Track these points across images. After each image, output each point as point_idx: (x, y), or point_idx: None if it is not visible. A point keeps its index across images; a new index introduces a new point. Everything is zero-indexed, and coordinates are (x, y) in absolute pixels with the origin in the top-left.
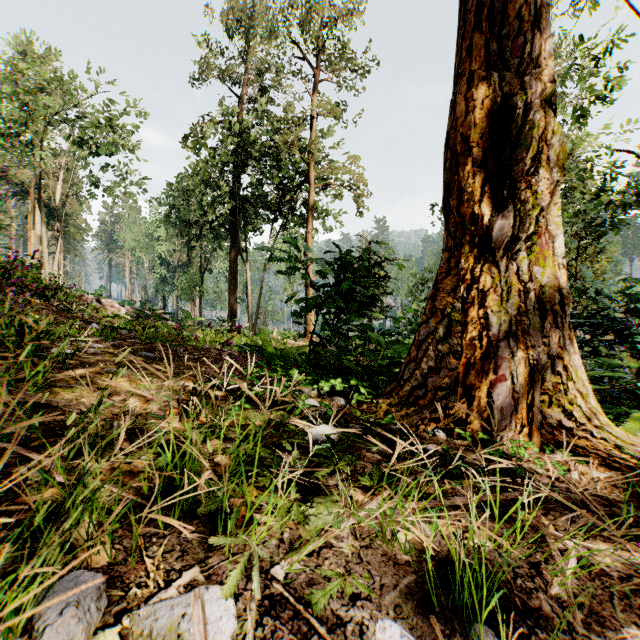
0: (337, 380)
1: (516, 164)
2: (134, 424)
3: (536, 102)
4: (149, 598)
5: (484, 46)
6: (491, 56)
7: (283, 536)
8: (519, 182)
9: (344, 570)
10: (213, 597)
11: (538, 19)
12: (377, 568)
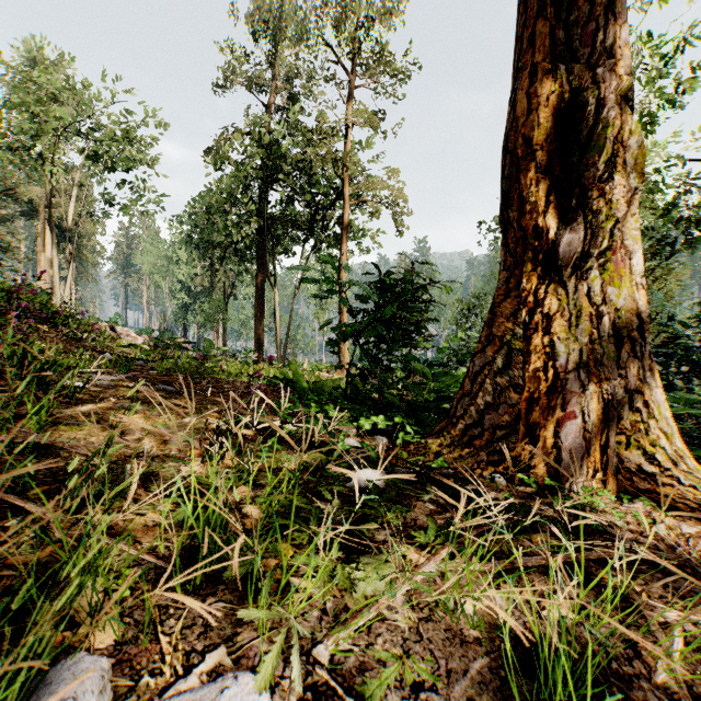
0: (379, 417)
1: (587, 169)
2: (150, 468)
3: (610, 97)
4: (164, 689)
5: (549, 35)
6: (557, 46)
7: (326, 606)
8: (590, 190)
9: (401, 650)
10: (244, 690)
11: (612, 2)
12: (441, 647)
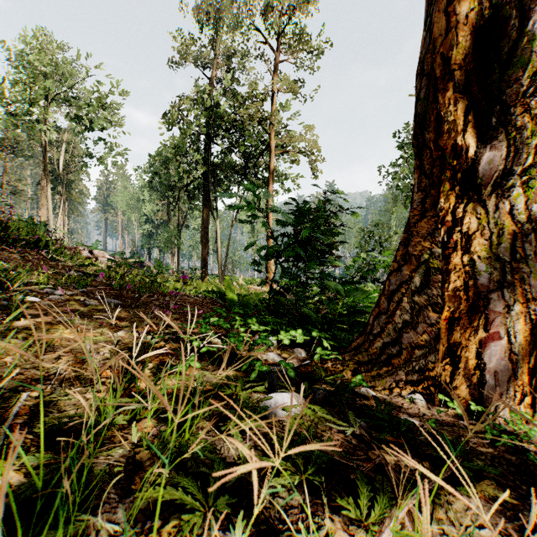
0: (297, 331)
1: (508, 86)
2: (51, 395)
3: (535, 10)
4: None
5: None
6: None
7: None
8: (512, 106)
9: None
10: None
11: None
12: None
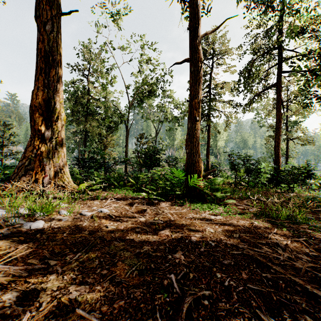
0: None
1: (52, 117)
2: None
3: (57, 103)
4: None
5: (43, 80)
6: (46, 84)
7: None
8: (53, 122)
9: None
10: None
11: (59, 80)
12: None
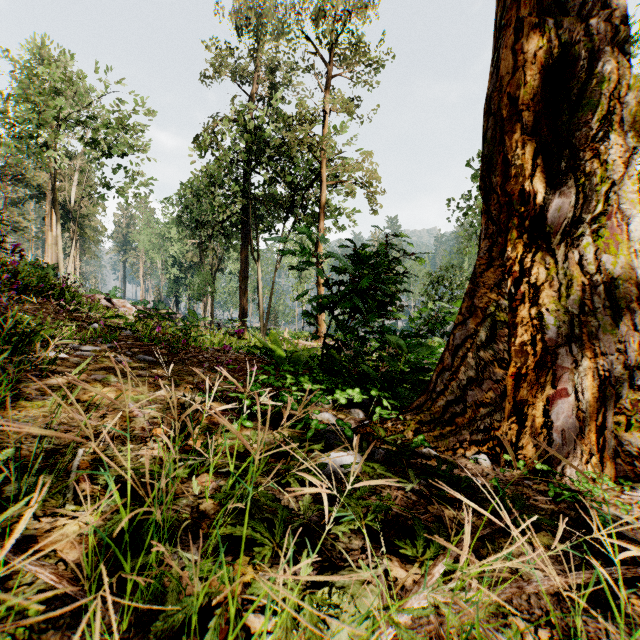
0: (355, 390)
1: (578, 129)
2: (105, 451)
3: (605, 50)
4: None
5: None
6: (544, 0)
7: None
8: (582, 151)
9: None
10: None
11: None
12: None
